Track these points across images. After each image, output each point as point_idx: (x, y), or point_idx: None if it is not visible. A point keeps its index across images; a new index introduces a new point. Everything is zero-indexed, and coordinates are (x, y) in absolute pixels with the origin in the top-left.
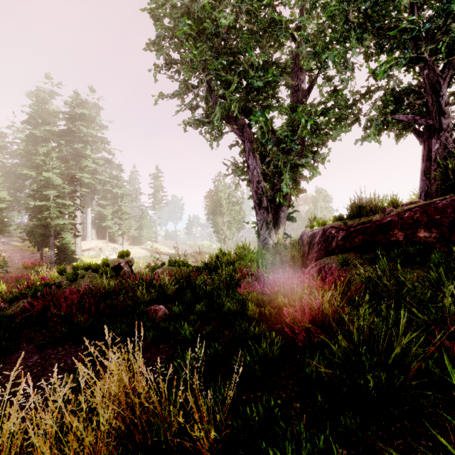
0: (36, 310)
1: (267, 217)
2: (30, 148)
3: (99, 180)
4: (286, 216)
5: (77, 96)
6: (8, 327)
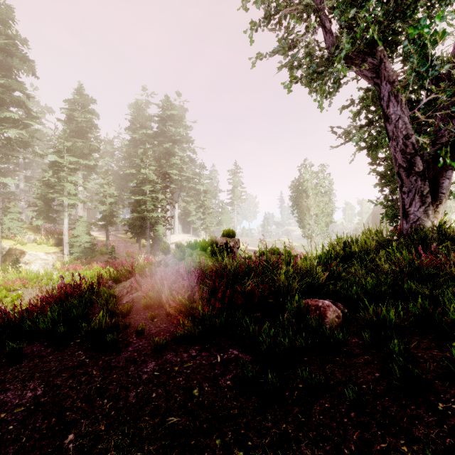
0: (144, 290)
1: (423, 187)
2: (131, 150)
3: (185, 178)
4: (449, 186)
5: (167, 99)
6: (114, 309)
